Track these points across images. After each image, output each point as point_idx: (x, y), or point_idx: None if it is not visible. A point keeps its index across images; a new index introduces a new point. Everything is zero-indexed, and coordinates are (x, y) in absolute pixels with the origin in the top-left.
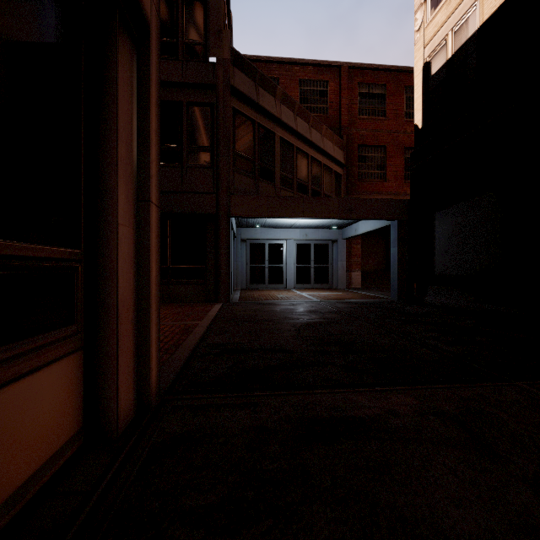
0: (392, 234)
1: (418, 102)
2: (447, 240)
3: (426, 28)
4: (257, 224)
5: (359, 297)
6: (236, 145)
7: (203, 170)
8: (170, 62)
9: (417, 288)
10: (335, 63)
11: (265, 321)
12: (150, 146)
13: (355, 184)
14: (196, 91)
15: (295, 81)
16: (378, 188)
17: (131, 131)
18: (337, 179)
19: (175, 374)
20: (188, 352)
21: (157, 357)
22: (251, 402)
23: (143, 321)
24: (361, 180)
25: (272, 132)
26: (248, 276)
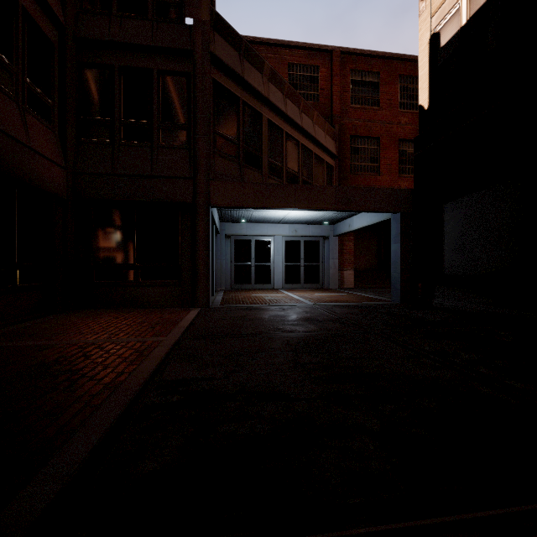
0: (394, 229)
1: (423, 80)
2: (460, 235)
3: None
4: (243, 219)
5: (356, 299)
6: (217, 123)
7: (178, 150)
8: (137, 22)
9: (422, 290)
10: (326, 47)
11: (250, 335)
12: None
13: (347, 177)
14: (169, 57)
15: (284, 65)
16: (371, 182)
17: None
18: (328, 171)
19: (75, 470)
20: (125, 402)
21: None
22: None
23: None
24: (354, 174)
25: (259, 112)
26: (233, 275)
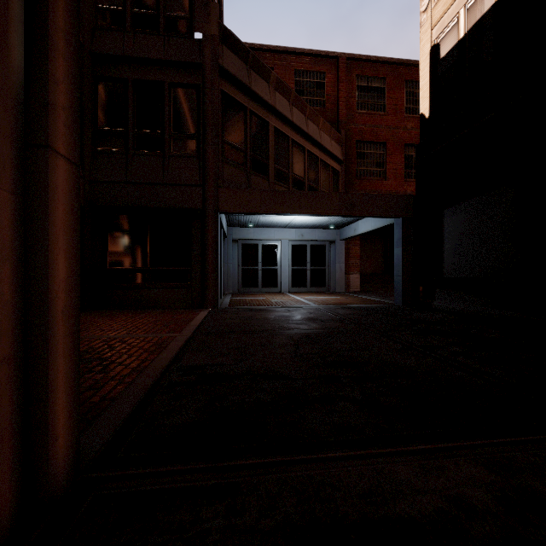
0: (396, 234)
1: (424, 89)
2: (458, 239)
3: (434, 7)
4: (250, 223)
5: (360, 301)
6: (225, 133)
7: (188, 159)
8: (149, 37)
9: (423, 292)
10: (332, 54)
11: (257, 331)
12: (49, 51)
13: (353, 182)
14: (179, 70)
15: (290, 71)
16: (377, 186)
17: (3, 12)
18: (334, 176)
19: (122, 421)
20: (152, 380)
21: (71, 412)
22: (227, 484)
23: (36, 356)
24: (360, 178)
25: (266, 121)
26: (240, 279)
